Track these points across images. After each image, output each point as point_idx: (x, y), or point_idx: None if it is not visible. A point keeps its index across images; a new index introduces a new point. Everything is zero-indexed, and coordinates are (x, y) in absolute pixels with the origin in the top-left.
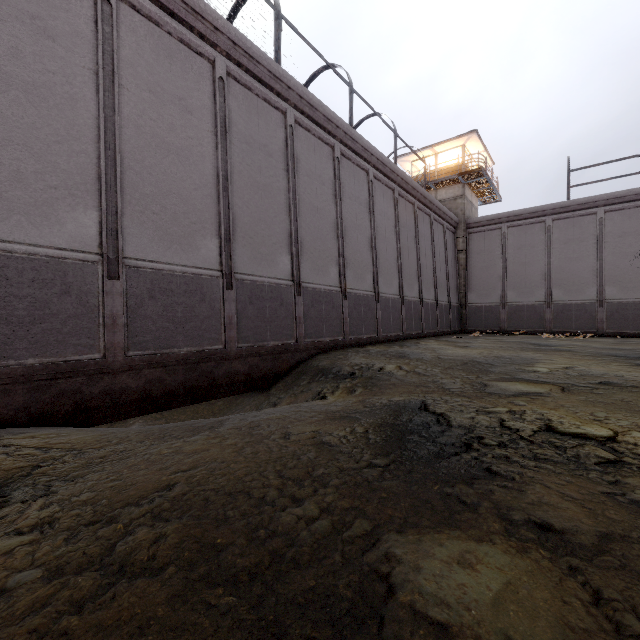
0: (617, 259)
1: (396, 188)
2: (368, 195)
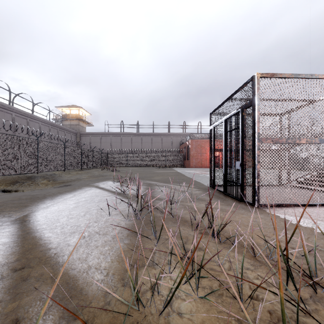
0: (114, 148)
1: (50, 126)
2: (39, 129)
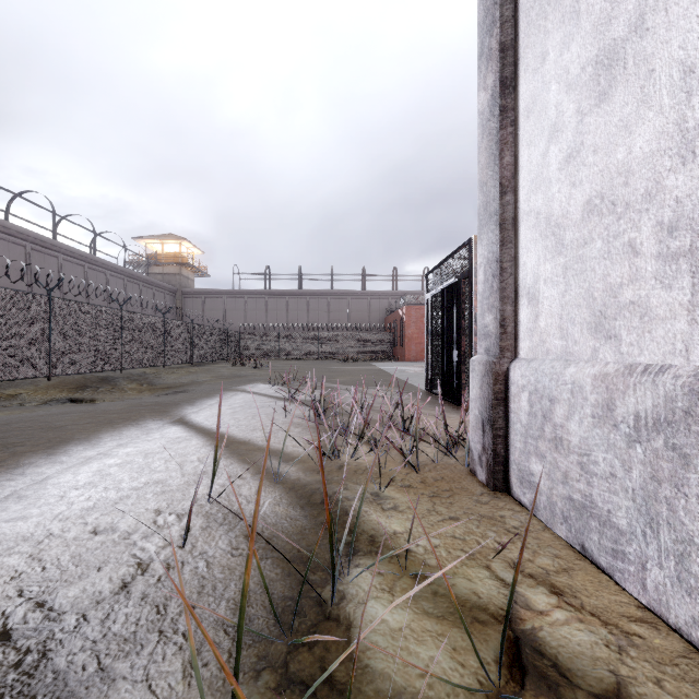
0: (252, 321)
1: (126, 278)
2: (106, 286)
